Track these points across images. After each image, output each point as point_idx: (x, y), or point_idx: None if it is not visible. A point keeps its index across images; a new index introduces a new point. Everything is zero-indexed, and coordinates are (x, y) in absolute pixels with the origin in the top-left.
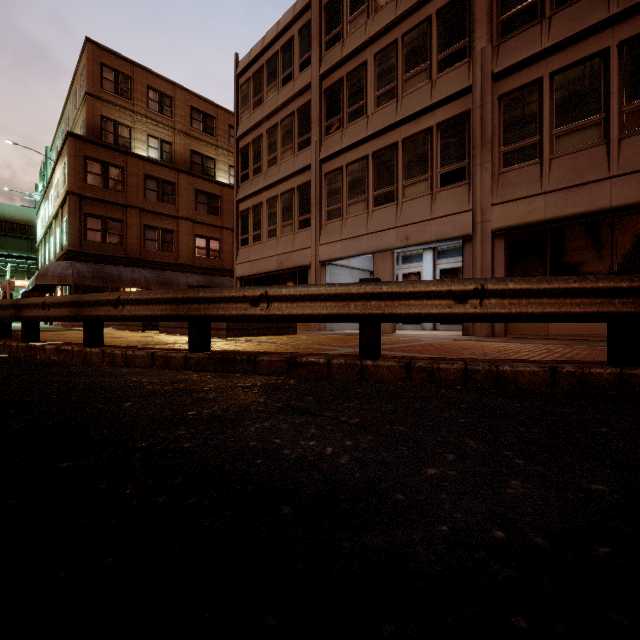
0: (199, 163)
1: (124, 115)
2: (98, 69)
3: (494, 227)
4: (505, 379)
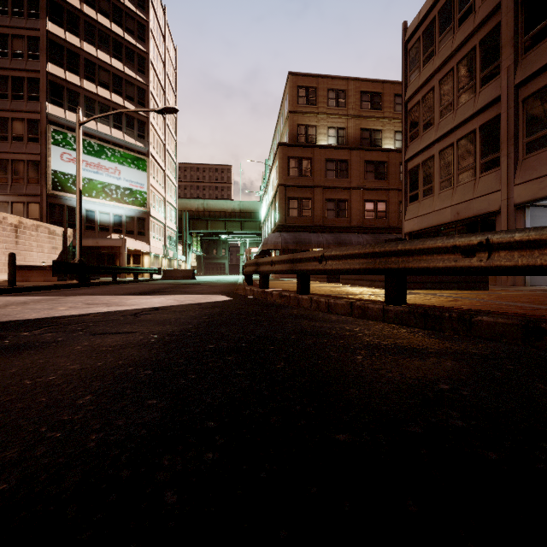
0: (367, 138)
1: (311, 118)
2: (295, 91)
3: None
4: None
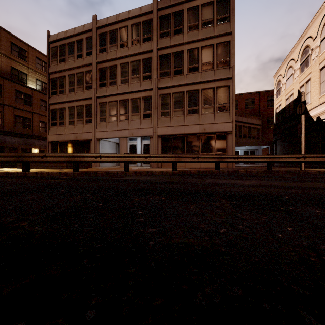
0: (16, 74)
1: None
2: None
3: (158, 134)
4: (154, 174)
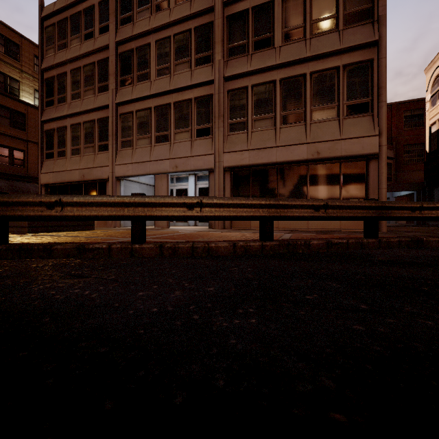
0: (1, 81)
1: None
2: None
3: (225, 165)
4: (212, 251)
